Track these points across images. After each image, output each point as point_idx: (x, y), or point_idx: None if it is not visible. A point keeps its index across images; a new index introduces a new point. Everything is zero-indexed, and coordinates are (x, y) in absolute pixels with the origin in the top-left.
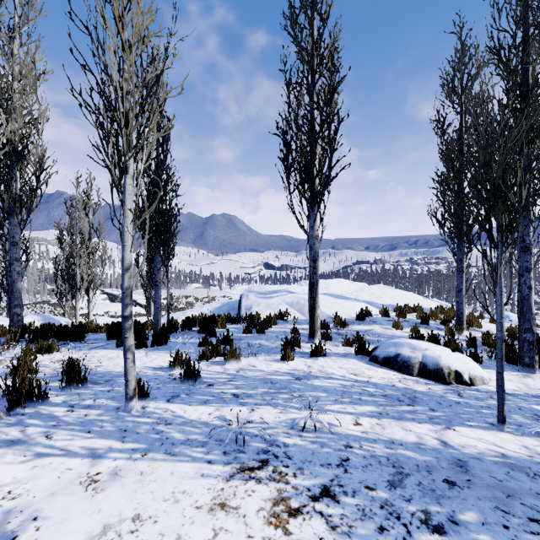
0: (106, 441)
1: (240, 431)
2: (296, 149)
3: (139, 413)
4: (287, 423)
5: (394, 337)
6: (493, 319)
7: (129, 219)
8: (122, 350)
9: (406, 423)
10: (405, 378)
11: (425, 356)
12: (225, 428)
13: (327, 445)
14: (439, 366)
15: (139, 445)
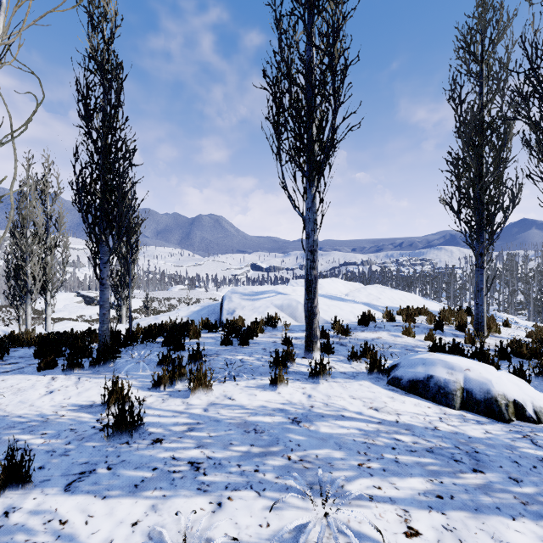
0: None
1: None
2: (289, 105)
3: None
4: (282, 541)
5: (408, 348)
6: None
7: None
8: (45, 375)
9: (492, 522)
10: (445, 413)
11: (468, 379)
12: None
13: None
14: (491, 395)
15: None
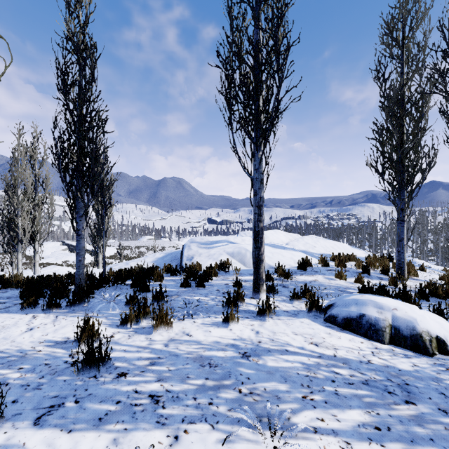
0: None
1: None
2: (239, 80)
3: None
4: None
5: (341, 289)
6: None
7: None
8: (27, 314)
9: None
10: (376, 347)
11: (396, 318)
12: None
13: None
14: (416, 331)
15: None
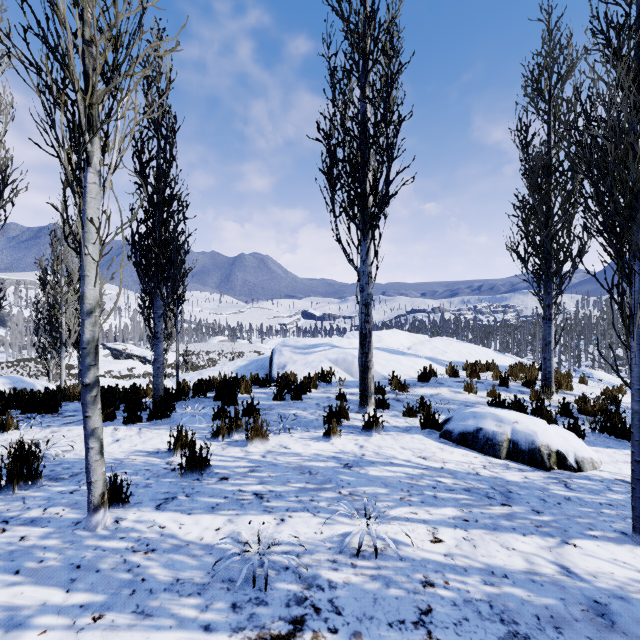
0: (40, 591)
1: (262, 561)
2: (343, 158)
3: (108, 532)
4: (333, 542)
5: (468, 404)
6: (626, 384)
7: (92, 236)
8: (107, 426)
9: (505, 537)
10: (490, 462)
11: (516, 431)
12: (238, 557)
13: (396, 583)
14: (535, 445)
15: (94, 596)
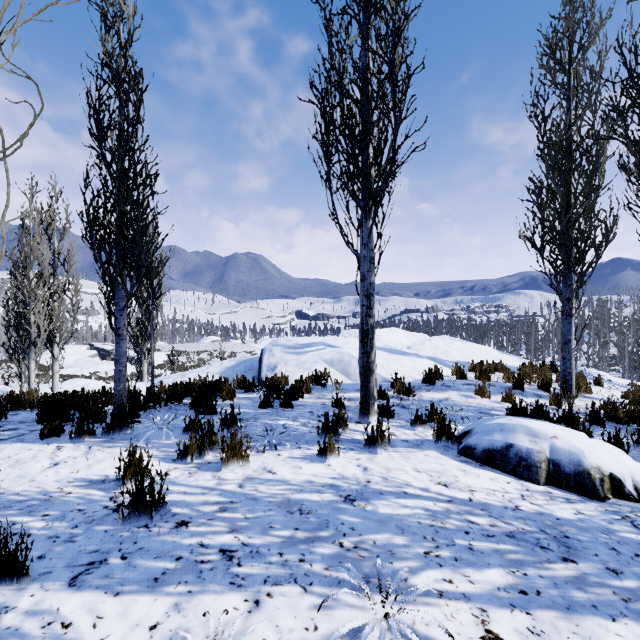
0: None
1: None
2: (341, 121)
3: None
4: None
5: (482, 411)
6: None
7: None
8: (49, 444)
9: (588, 624)
10: (528, 489)
11: (555, 449)
12: None
13: None
14: (582, 467)
15: None
